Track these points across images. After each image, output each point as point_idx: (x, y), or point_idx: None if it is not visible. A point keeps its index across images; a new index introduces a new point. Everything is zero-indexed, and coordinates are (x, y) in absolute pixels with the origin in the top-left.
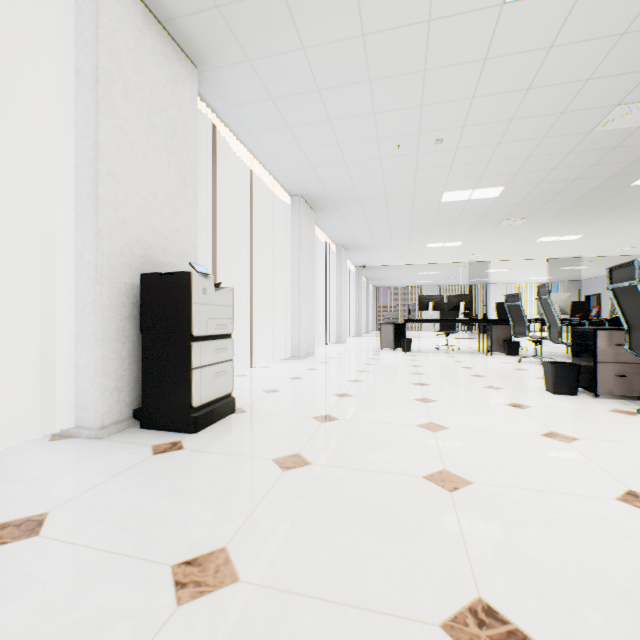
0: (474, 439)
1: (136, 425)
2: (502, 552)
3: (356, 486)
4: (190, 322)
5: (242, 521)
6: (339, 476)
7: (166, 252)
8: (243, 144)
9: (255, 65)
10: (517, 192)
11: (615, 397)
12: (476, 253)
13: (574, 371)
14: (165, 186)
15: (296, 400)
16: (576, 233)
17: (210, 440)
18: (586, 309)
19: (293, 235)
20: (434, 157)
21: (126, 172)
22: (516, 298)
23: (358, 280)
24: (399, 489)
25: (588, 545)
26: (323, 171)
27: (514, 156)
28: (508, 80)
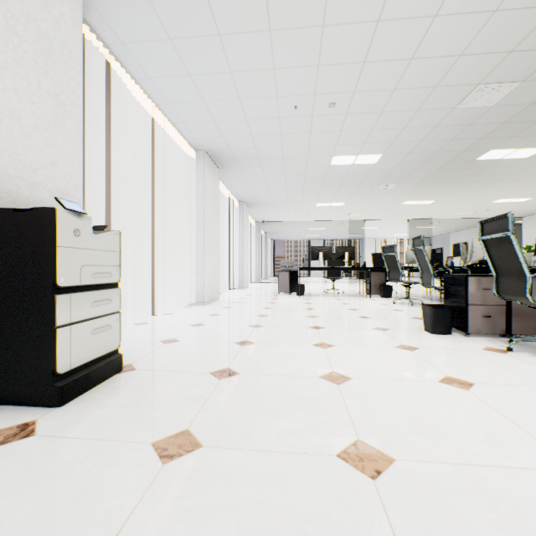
0: (379, 391)
1: None
2: None
3: (257, 483)
4: (53, 270)
5: None
6: (236, 466)
7: (35, 187)
8: (143, 90)
9: None
10: (392, 160)
11: (481, 335)
12: (355, 213)
13: (449, 313)
14: (34, 110)
15: (195, 351)
16: (431, 198)
17: (77, 416)
18: (439, 259)
19: (198, 188)
20: (327, 121)
21: None
22: (392, 249)
23: (258, 233)
24: (312, 482)
25: None
26: (226, 127)
27: (393, 126)
28: (396, 47)
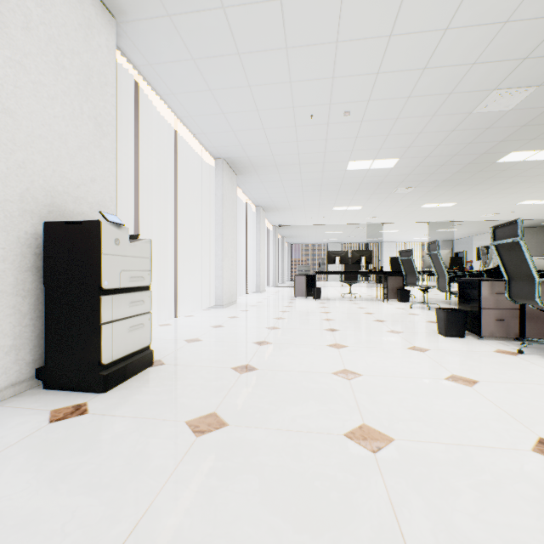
0: (387, 386)
1: (40, 385)
2: (442, 537)
3: (275, 452)
4: (99, 274)
5: (138, 517)
6: (257, 440)
7: (78, 201)
8: (167, 104)
9: (175, 21)
10: (409, 164)
11: (495, 338)
12: (373, 216)
13: (462, 316)
14: (77, 133)
15: (216, 349)
16: (452, 201)
17: (120, 400)
18: (460, 263)
19: (216, 194)
20: (342, 128)
21: (27, 112)
22: (408, 253)
23: (275, 237)
24: (321, 453)
25: (526, 516)
26: (244, 136)
27: (409, 131)
28: (408, 58)
